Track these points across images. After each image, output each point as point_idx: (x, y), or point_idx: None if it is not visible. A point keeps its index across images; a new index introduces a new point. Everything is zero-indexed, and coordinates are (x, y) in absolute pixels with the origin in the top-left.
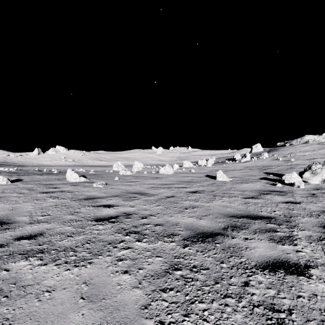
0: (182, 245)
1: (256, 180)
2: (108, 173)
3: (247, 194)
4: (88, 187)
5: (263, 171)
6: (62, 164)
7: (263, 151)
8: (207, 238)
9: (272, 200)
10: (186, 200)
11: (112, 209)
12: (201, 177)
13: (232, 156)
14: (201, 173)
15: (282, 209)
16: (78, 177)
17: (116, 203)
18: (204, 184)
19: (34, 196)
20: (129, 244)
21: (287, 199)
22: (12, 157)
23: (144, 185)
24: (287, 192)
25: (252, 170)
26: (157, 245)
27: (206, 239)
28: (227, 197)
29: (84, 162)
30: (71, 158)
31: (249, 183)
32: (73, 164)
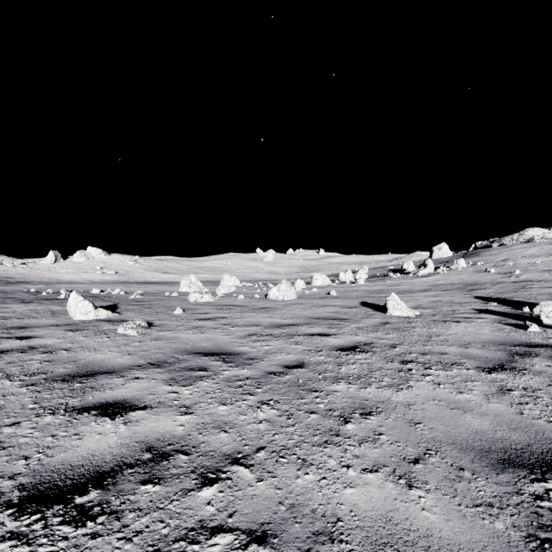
0: None
1: (471, 313)
2: (168, 298)
3: (480, 355)
4: (102, 335)
5: (471, 295)
6: (96, 279)
7: (452, 256)
8: None
9: None
10: (338, 380)
11: (119, 425)
12: (354, 308)
13: (397, 265)
14: (351, 298)
15: None
16: (93, 309)
17: (143, 396)
18: (366, 324)
19: None
20: None
21: None
22: (8, 267)
23: (235, 327)
24: None
25: (448, 291)
26: None
27: None
28: (438, 366)
29: (135, 276)
30: (113, 269)
31: (460, 321)
32: (116, 280)
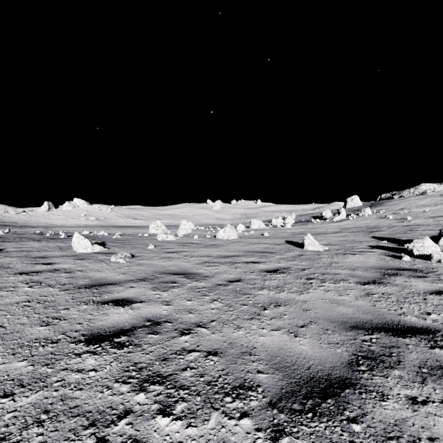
0: (268, 427)
1: (365, 248)
2: (141, 238)
3: (362, 275)
4: (101, 262)
5: (370, 235)
6: (81, 224)
7: (362, 206)
8: (325, 401)
9: (410, 288)
10: (262, 289)
11: (128, 310)
12: (280, 245)
13: (318, 213)
14: (279, 238)
15: (440, 310)
16: (91, 245)
17: (139, 296)
18: (287, 255)
19: (1, 281)
20: (140, 426)
21: (434, 286)
22: (12, 214)
23: (193, 257)
24: (426, 271)
25: (353, 233)
26: (207, 428)
27: (322, 405)
28: (331, 281)
29: (111, 221)
30: (94, 216)
31: (356, 254)
32: (97, 224)
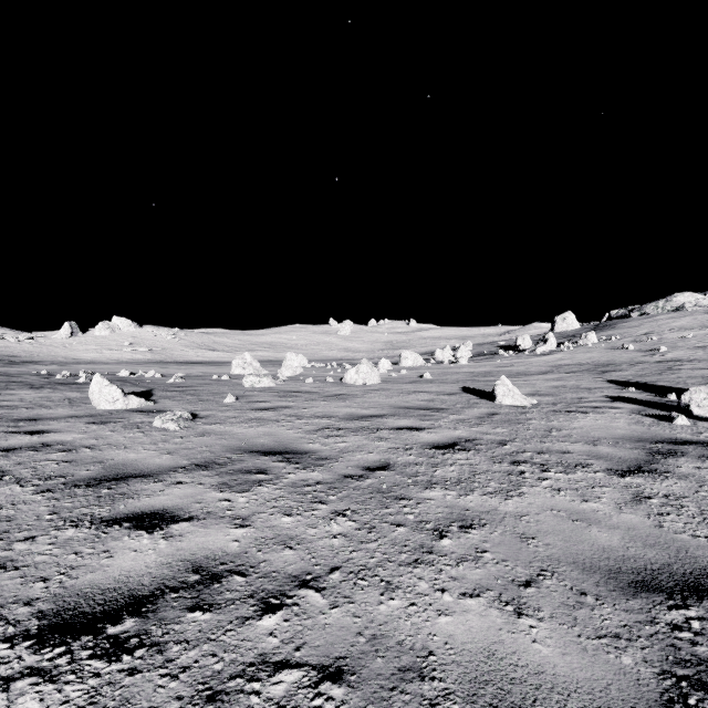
0: None
1: (602, 402)
2: (217, 382)
3: (612, 454)
4: (134, 430)
5: (603, 378)
6: (124, 358)
7: (580, 329)
8: None
9: None
10: (432, 485)
11: (158, 540)
12: (454, 395)
13: (510, 341)
14: (450, 382)
15: None
16: (122, 397)
17: (188, 505)
18: (468, 415)
19: None
20: None
21: None
22: (11, 343)
23: (302, 419)
24: None
25: (574, 374)
26: None
27: None
28: (559, 468)
29: (174, 354)
30: (145, 345)
31: (588, 412)
32: (149, 359)
